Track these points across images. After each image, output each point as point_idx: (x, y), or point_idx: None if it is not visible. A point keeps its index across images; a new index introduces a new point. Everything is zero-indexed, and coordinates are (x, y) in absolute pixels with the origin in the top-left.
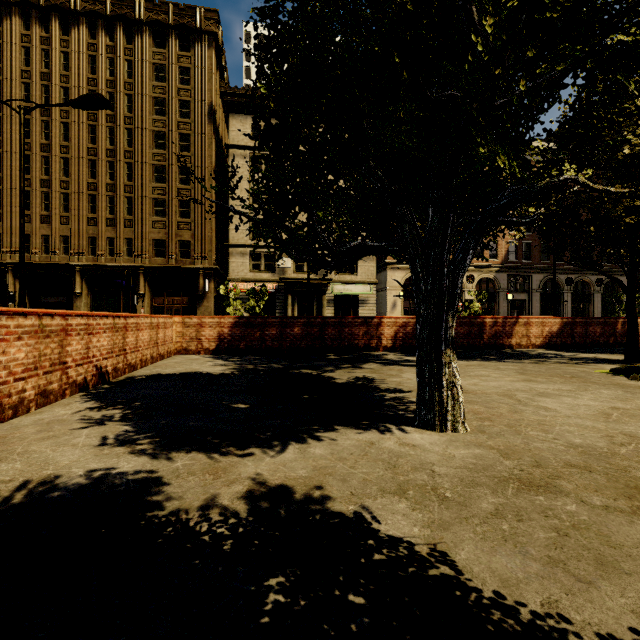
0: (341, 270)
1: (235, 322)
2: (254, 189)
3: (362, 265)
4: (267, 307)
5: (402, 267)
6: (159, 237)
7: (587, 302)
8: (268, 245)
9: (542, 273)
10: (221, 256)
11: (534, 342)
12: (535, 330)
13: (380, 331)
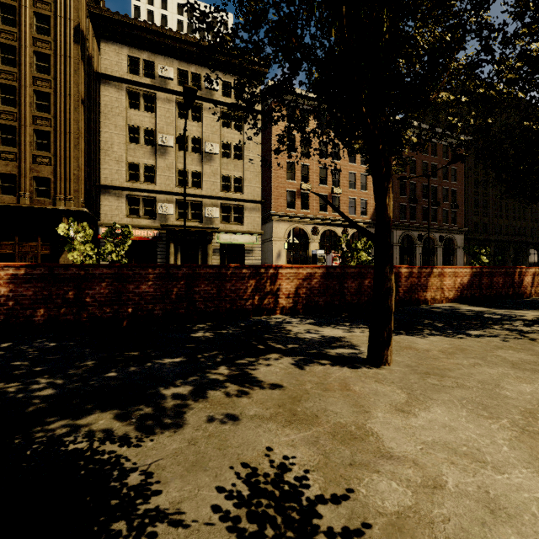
0: (227, 219)
1: (23, 274)
2: (131, 127)
3: (248, 215)
4: (130, 253)
5: (286, 219)
6: (7, 170)
7: (432, 255)
8: (147, 189)
9: (401, 229)
10: (96, 200)
11: (447, 295)
12: (448, 281)
13: (277, 286)
